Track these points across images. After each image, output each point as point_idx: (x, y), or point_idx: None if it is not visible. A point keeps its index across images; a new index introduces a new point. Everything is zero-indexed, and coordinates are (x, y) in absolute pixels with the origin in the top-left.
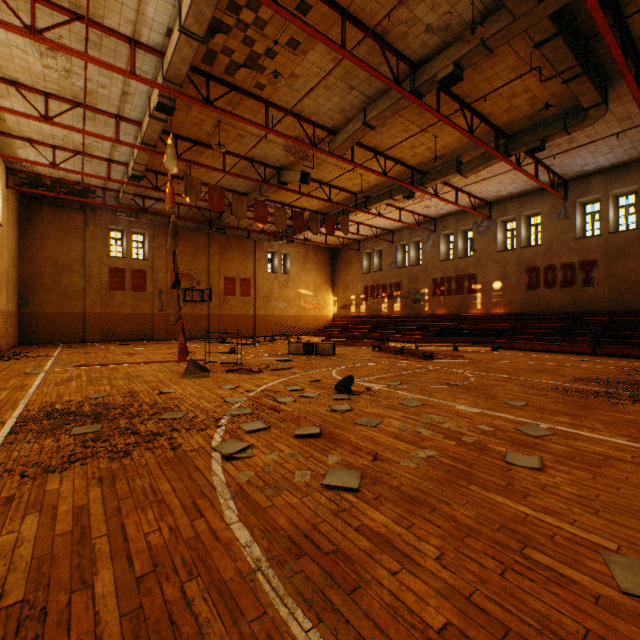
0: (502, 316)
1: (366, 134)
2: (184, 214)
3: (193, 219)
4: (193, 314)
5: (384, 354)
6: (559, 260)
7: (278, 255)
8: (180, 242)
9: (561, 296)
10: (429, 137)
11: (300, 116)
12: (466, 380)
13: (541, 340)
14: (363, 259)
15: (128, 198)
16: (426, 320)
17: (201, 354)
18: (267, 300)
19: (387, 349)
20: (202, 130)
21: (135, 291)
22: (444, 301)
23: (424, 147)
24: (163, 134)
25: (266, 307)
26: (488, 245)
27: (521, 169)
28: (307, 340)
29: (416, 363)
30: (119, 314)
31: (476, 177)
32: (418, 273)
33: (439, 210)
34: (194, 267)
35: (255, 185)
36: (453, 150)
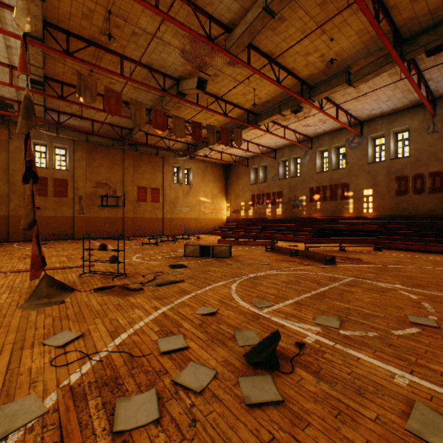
0: (373, 219)
1: (265, 25)
2: (100, 131)
3: (106, 134)
4: (110, 217)
5: (279, 256)
6: (428, 169)
7: (182, 169)
8: (37, 124)
9: (430, 201)
10: (325, 40)
11: (195, 5)
12: (423, 309)
13: (420, 241)
14: (251, 173)
15: (40, 110)
16: (305, 222)
17: (97, 256)
18: (173, 206)
19: (280, 250)
20: (93, 25)
21: (57, 197)
22: (320, 206)
23: (317, 54)
24: (52, 29)
25: (172, 211)
26: (359, 158)
27: (411, 76)
28: (205, 239)
29: (322, 270)
30: (42, 217)
31: (357, 93)
32: (297, 183)
33: (317, 129)
34: (111, 177)
35: (157, 100)
36: (344, 59)
